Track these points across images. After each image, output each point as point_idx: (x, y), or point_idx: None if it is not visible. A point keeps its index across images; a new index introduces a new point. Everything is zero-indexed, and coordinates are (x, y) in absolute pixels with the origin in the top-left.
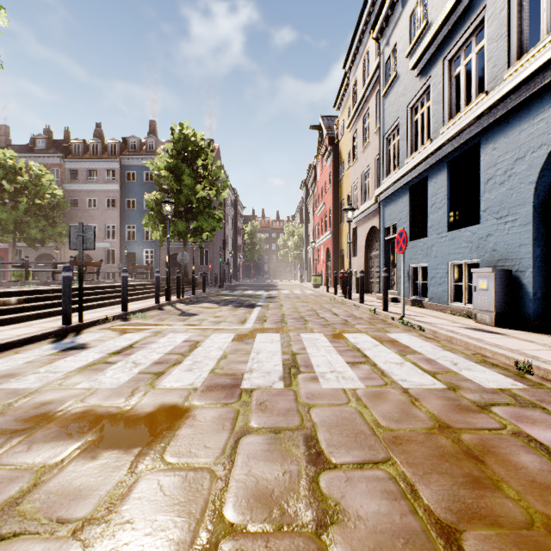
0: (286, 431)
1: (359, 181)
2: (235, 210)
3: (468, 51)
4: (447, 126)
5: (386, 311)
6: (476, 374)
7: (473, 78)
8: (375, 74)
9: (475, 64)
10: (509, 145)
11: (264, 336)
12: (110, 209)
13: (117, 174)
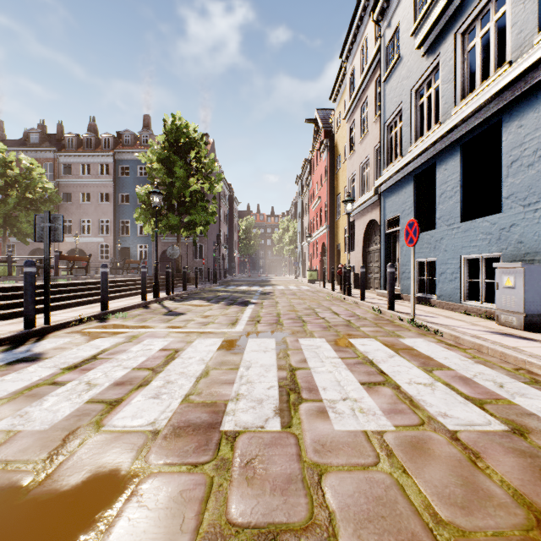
0: (286, 536)
1: (357, 173)
2: (230, 205)
3: (473, 34)
4: (460, 106)
5: (392, 310)
6: (537, 403)
7: (492, 50)
8: (375, 60)
9: (494, 33)
10: (540, 121)
11: (257, 342)
12: (104, 204)
13: (111, 168)
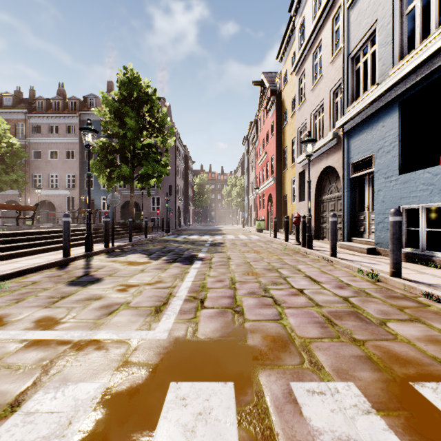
0: None
1: (307, 122)
2: (185, 164)
3: None
4: None
5: (399, 277)
6: None
7: None
8: None
9: None
10: None
11: (186, 412)
12: (70, 160)
13: (76, 128)
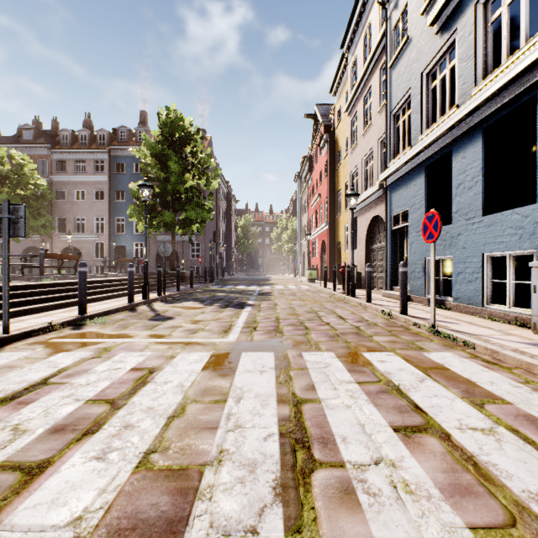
0: None
1: (359, 167)
2: (228, 203)
3: None
4: (482, 85)
5: (405, 314)
6: None
7: (523, 17)
8: (379, 47)
9: None
10: None
11: (252, 357)
12: (99, 201)
13: (106, 165)
